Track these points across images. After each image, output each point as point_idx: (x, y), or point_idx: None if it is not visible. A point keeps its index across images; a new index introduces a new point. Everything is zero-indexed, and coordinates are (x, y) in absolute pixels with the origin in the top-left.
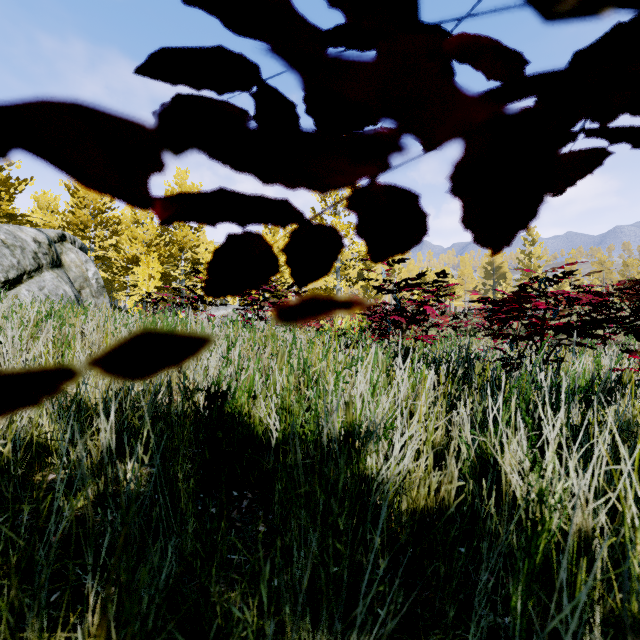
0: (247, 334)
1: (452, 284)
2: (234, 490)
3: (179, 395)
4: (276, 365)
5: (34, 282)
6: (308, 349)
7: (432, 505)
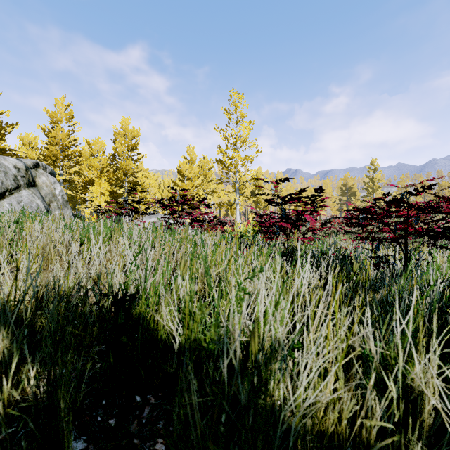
0: (167, 236)
1: (327, 198)
2: (137, 394)
3: (105, 289)
4: (179, 271)
5: (14, 197)
6: (213, 250)
7: (345, 435)
